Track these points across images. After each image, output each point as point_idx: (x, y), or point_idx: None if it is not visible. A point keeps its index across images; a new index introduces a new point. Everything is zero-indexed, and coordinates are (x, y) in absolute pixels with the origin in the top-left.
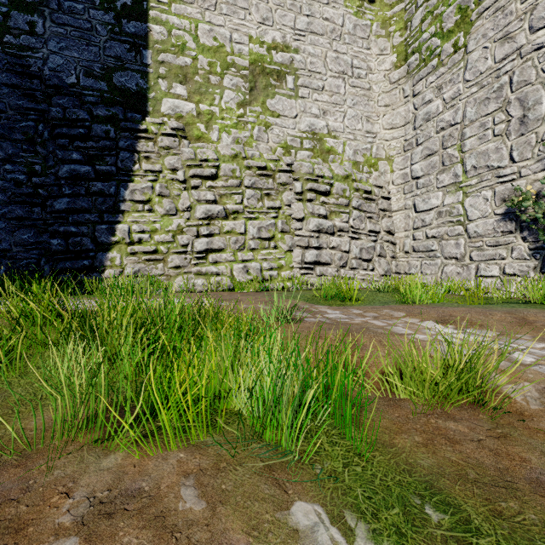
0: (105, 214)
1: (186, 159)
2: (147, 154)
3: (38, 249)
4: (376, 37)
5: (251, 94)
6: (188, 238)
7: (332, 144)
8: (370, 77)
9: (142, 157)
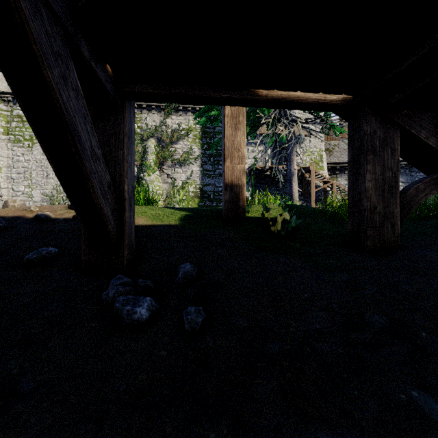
0: None
1: None
2: None
3: None
4: None
5: None
6: None
7: None
8: None
9: None
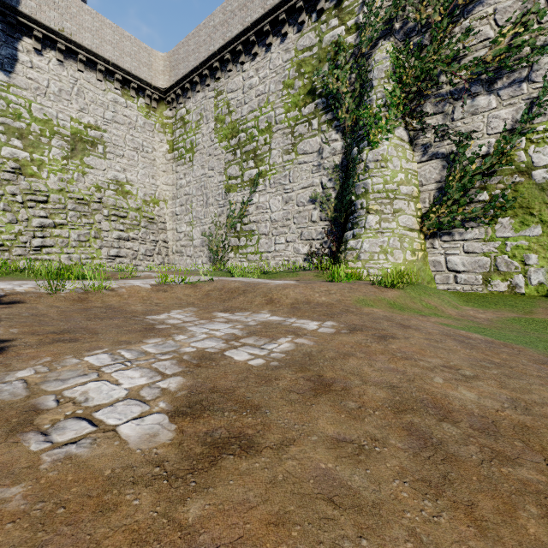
0: None
1: (23, 189)
2: None
3: None
4: (158, 131)
5: (73, 153)
6: (27, 238)
7: (130, 188)
8: (154, 153)
9: None
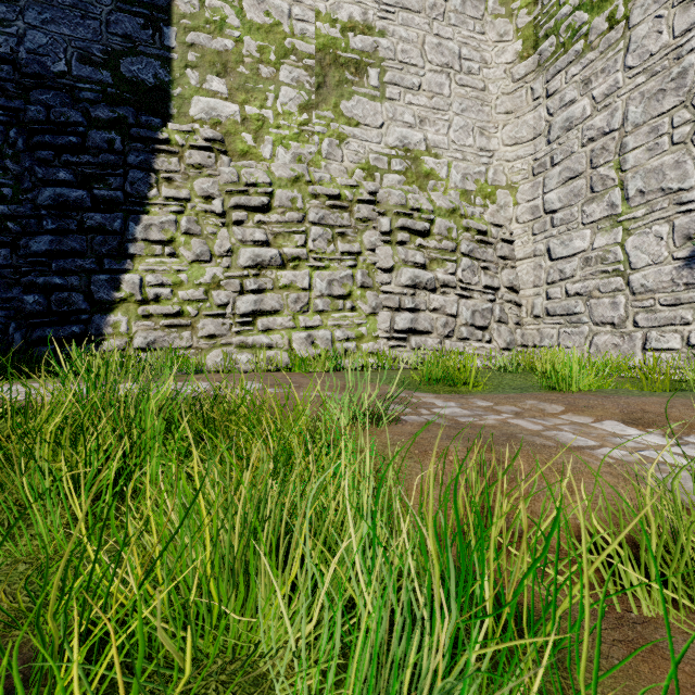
0: (105, 259)
1: (225, 183)
2: (169, 174)
3: (6, 310)
4: (494, 16)
5: (319, 94)
6: (228, 295)
7: (432, 165)
8: (484, 73)
9: (162, 178)
